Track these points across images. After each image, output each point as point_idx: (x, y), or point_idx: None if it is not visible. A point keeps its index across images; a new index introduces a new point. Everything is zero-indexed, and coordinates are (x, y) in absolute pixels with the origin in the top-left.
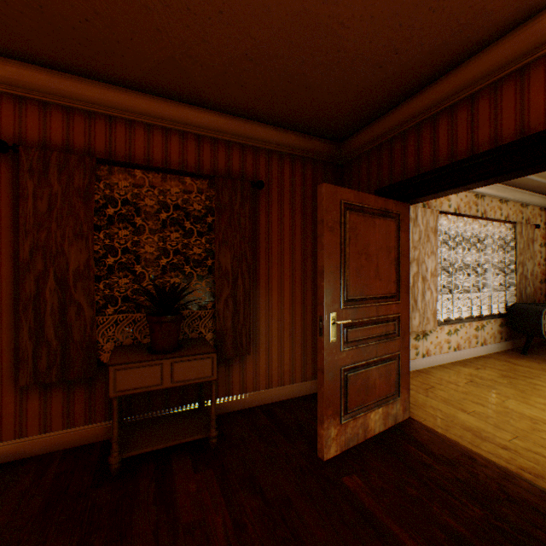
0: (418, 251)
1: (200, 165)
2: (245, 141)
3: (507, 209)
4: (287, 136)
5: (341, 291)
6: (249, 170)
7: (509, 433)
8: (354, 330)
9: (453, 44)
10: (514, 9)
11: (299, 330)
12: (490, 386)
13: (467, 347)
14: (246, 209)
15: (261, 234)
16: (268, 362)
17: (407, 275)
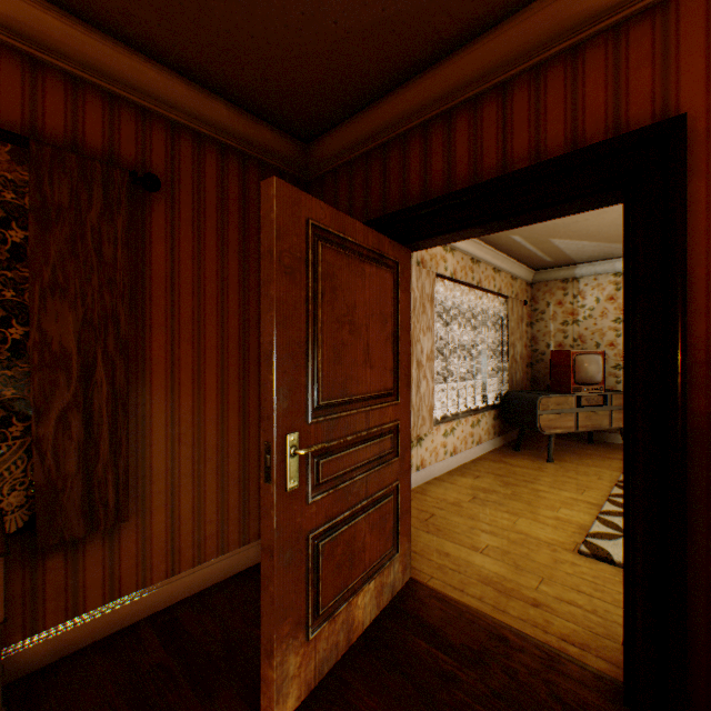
0: (413, 325)
1: None
2: (117, 87)
3: (500, 280)
4: (211, 103)
5: (309, 390)
6: (128, 149)
7: (534, 576)
8: (332, 460)
9: None
10: None
11: (235, 457)
12: (496, 502)
13: (464, 449)
14: (117, 225)
15: (157, 280)
16: (172, 525)
17: (408, 360)
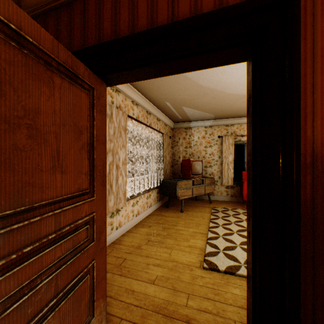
0: (114, 143)
1: None
2: None
3: (160, 125)
4: None
5: None
6: None
7: (184, 294)
8: None
9: None
10: None
11: None
12: (160, 242)
13: (143, 211)
14: None
15: None
16: None
17: (104, 165)
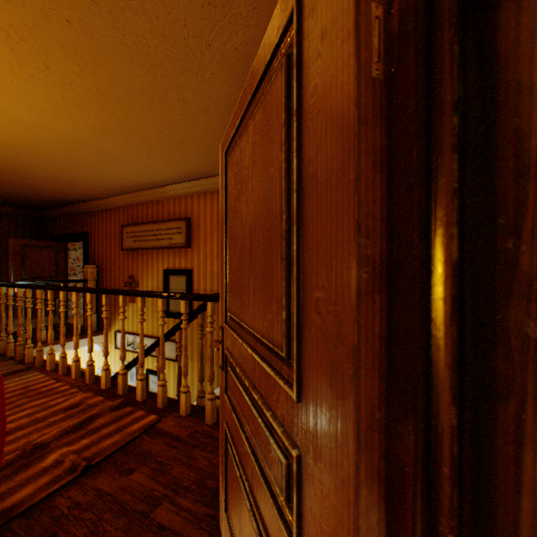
0: None
1: None
2: None
3: None
4: (5, 207)
5: (23, 275)
6: None
7: None
8: None
9: (61, 202)
10: (71, 202)
11: None
12: None
13: None
14: None
15: None
16: None
17: (65, 269)
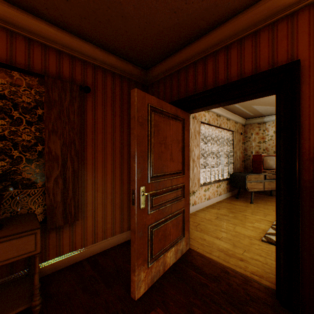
0: (191, 144)
1: (31, 64)
2: (74, 53)
3: (229, 124)
4: (109, 57)
5: (148, 170)
6: (78, 77)
7: (241, 249)
8: (157, 197)
9: (220, 7)
10: None
11: (118, 197)
12: (226, 219)
13: (213, 197)
14: (75, 106)
15: (89, 127)
16: (94, 223)
17: (188, 158)
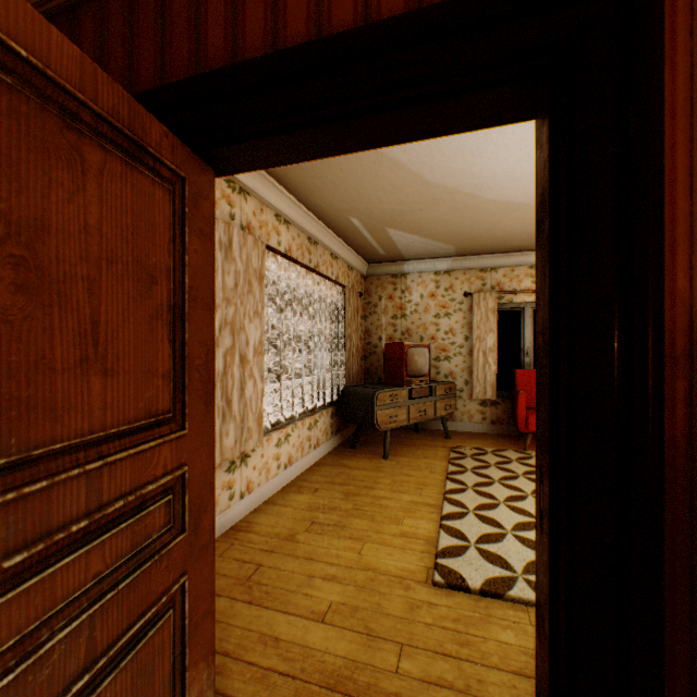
0: (235, 307)
1: None
2: None
3: (338, 268)
4: None
5: None
6: None
7: (392, 645)
8: None
9: None
10: None
11: None
12: (338, 525)
13: (301, 457)
14: None
15: None
16: None
17: (209, 355)
